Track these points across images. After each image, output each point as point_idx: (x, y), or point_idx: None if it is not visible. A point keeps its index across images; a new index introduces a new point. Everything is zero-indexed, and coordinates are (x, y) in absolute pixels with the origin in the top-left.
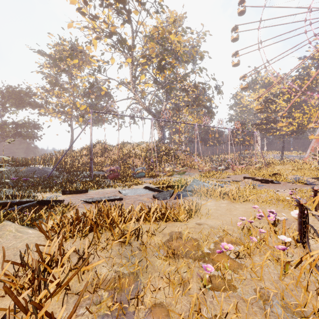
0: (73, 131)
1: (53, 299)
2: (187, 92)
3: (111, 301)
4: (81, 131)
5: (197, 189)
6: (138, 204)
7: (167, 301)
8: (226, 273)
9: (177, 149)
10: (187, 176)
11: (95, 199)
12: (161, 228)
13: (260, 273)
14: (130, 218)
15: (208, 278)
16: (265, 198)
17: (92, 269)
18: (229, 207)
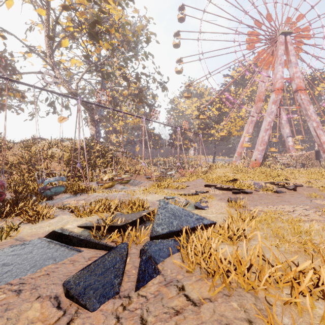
0: None
1: None
2: (128, 83)
3: None
4: None
5: (176, 228)
6: None
7: None
8: None
9: (116, 150)
10: (132, 185)
11: None
12: None
13: None
14: None
15: None
16: None
17: None
18: None
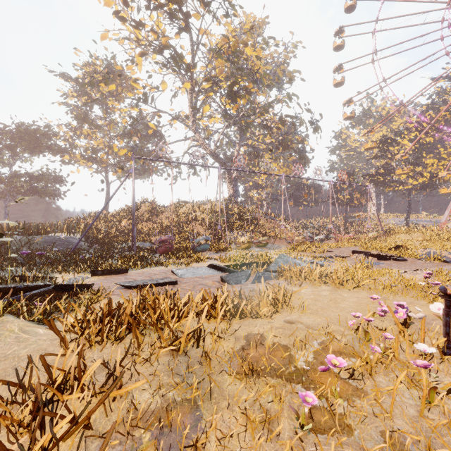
0: (108, 185)
1: (65, 443)
2: (270, 129)
3: (154, 448)
4: (119, 186)
5: (284, 269)
6: (199, 292)
7: (242, 450)
8: (334, 404)
9: (256, 211)
10: (270, 249)
11: (138, 283)
12: (233, 328)
13: (391, 406)
14: (188, 312)
15: (307, 413)
16: (387, 282)
17: (128, 394)
18: (334, 296)
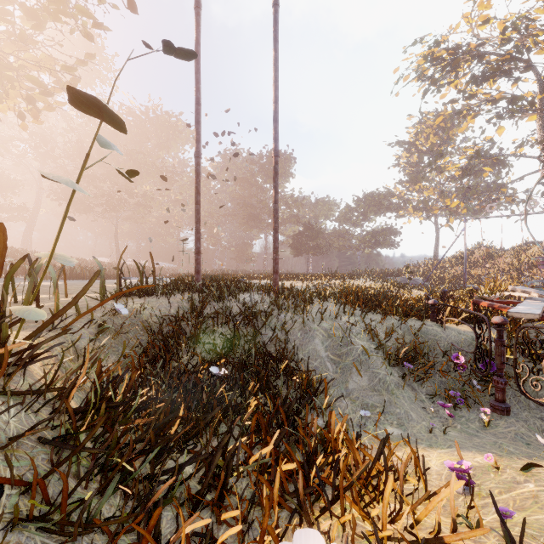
0: (438, 231)
1: None
2: None
3: None
4: (453, 242)
5: None
6: None
7: None
8: None
9: None
10: None
11: None
12: None
13: None
14: None
15: None
16: None
17: None
18: None
